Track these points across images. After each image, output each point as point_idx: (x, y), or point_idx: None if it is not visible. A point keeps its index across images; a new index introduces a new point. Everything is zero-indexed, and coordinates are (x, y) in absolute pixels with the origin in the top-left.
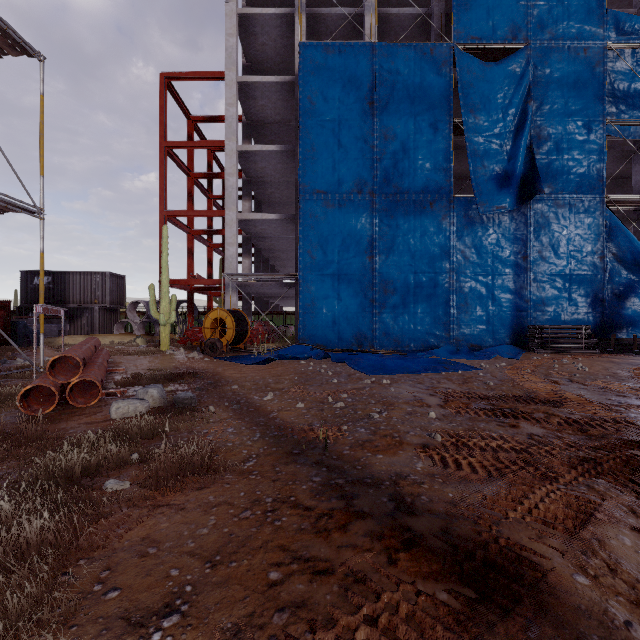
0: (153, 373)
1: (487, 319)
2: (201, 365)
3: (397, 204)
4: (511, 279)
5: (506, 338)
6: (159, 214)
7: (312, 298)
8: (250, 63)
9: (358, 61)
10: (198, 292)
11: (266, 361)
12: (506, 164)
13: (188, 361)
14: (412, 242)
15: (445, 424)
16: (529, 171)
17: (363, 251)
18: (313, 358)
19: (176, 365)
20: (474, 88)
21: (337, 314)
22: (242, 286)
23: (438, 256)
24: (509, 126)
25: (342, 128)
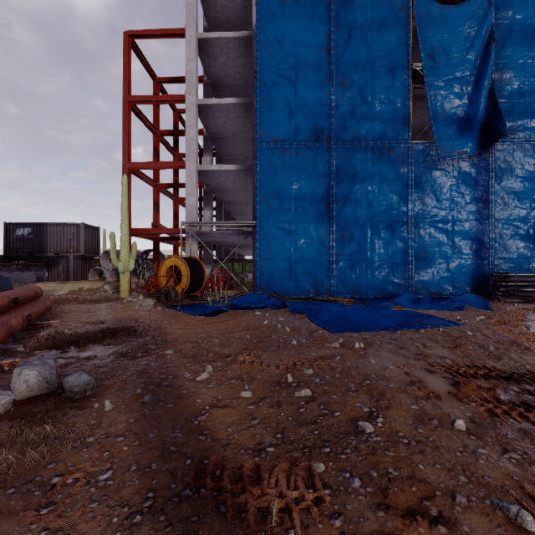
0: (76, 331)
1: (447, 267)
2: (148, 316)
3: (354, 151)
4: (472, 226)
5: (466, 286)
6: (123, 166)
7: (269, 246)
8: (211, 26)
9: (315, 9)
10: (164, 242)
11: (217, 312)
12: (467, 108)
13: (138, 311)
14: (369, 189)
15: (499, 455)
16: (491, 115)
17: (320, 199)
18: (269, 308)
19: (122, 316)
20: (434, 31)
21: (294, 262)
22: (201, 235)
23: (396, 203)
24: (470, 69)
25: (299, 76)
